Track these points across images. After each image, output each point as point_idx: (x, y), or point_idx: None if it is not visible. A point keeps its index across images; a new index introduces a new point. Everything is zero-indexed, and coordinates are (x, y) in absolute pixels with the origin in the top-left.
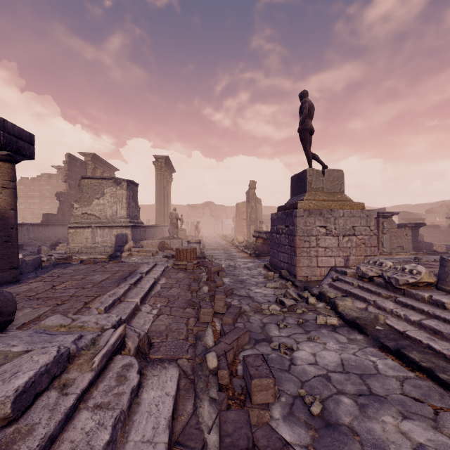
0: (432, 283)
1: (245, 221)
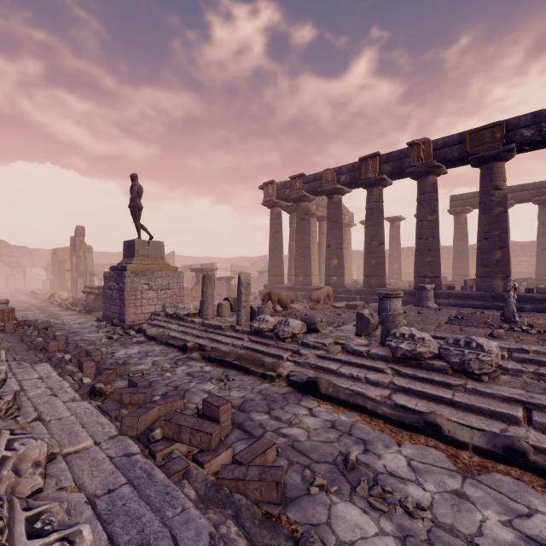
0: (196, 313)
1: (69, 273)
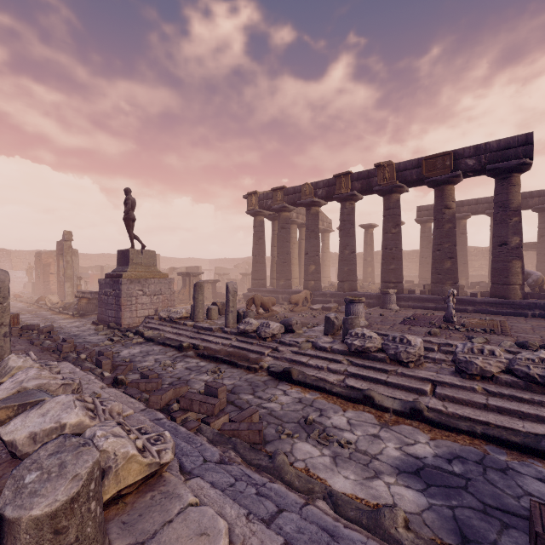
0: (188, 316)
1: (53, 276)
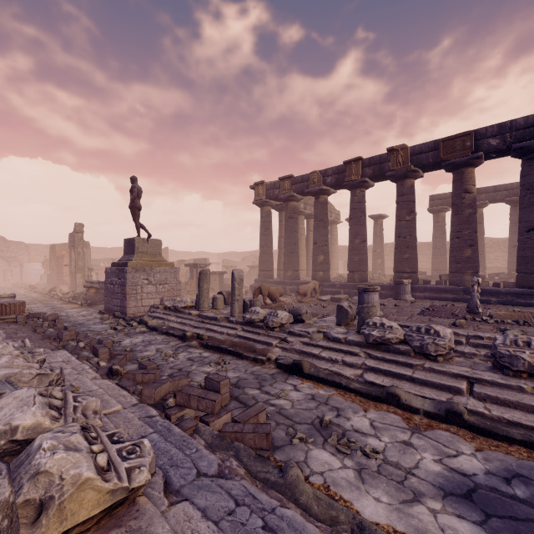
0: (193, 306)
1: (67, 268)
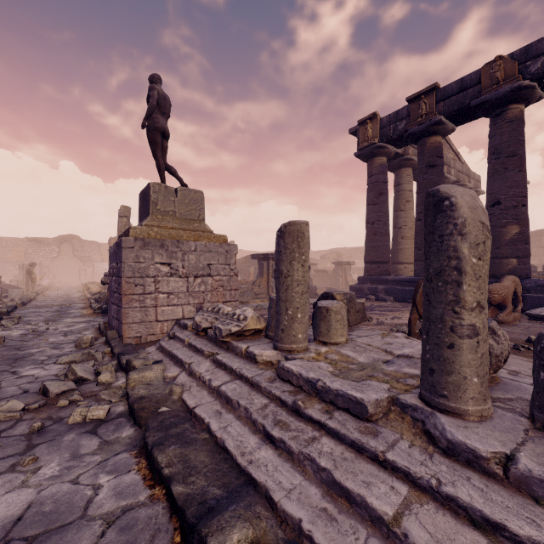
0: (260, 329)
1: None
